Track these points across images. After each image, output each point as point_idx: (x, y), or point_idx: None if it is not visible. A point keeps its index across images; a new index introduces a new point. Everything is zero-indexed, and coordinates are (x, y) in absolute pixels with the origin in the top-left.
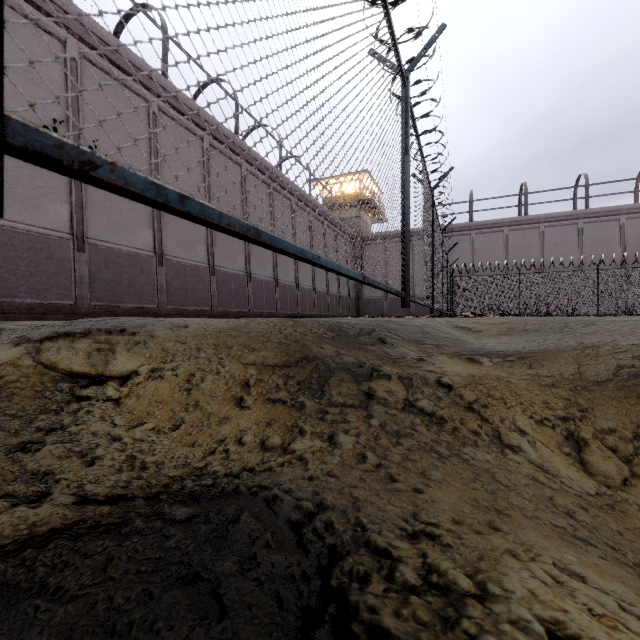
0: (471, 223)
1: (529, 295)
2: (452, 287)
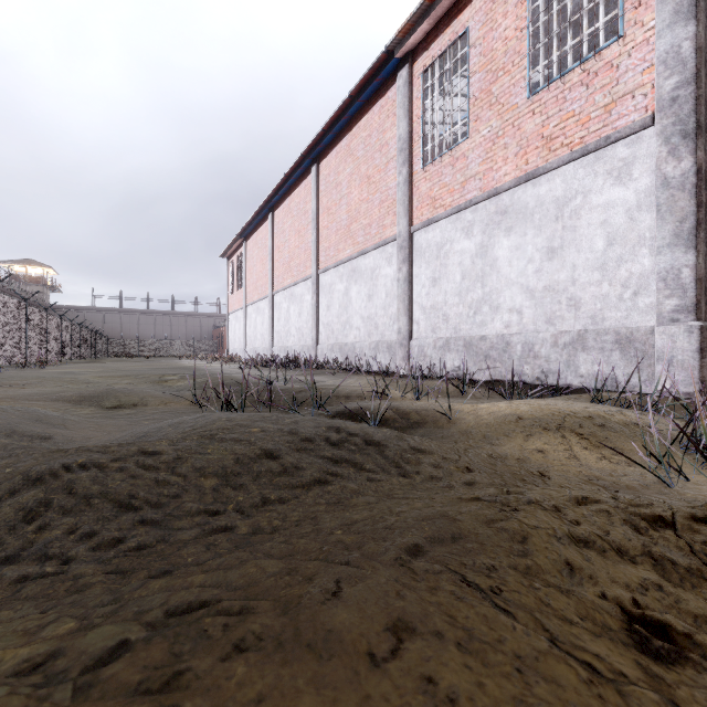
0: (121, 309)
1: (143, 348)
2: (108, 343)
